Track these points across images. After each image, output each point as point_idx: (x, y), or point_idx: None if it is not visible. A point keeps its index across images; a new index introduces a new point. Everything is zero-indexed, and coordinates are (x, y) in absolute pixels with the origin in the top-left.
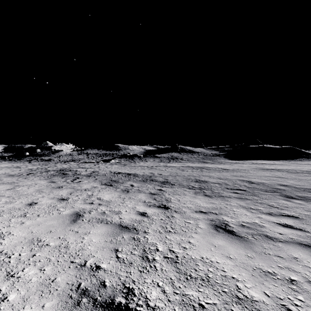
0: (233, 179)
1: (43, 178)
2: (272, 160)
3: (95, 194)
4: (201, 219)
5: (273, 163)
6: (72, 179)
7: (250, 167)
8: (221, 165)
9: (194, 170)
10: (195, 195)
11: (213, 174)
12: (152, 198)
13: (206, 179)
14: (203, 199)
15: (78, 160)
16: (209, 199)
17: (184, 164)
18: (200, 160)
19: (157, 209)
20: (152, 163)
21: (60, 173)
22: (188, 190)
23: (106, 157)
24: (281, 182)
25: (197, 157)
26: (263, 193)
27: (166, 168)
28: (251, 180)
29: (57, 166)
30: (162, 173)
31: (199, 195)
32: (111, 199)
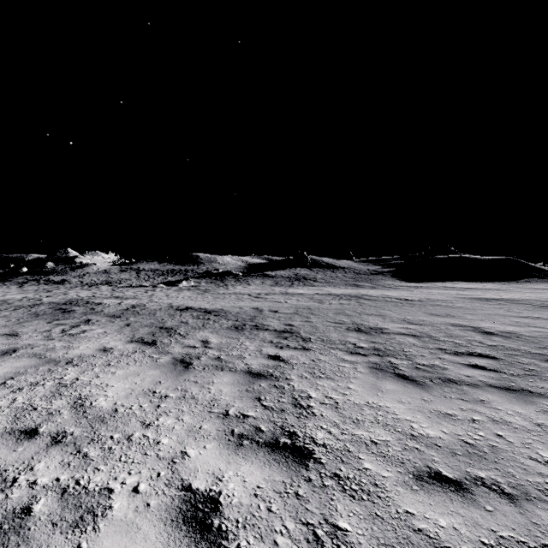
0: (436, 322)
1: (5, 322)
2: (481, 282)
3: (82, 380)
4: None
5: (485, 286)
6: (69, 325)
7: (449, 295)
8: (393, 292)
9: (344, 302)
10: (374, 376)
11: (386, 310)
12: (251, 397)
13: (377, 322)
14: (407, 399)
15: (119, 281)
16: (423, 396)
17: (321, 290)
18: (349, 281)
19: (265, 466)
20: (260, 287)
21: (58, 309)
22: (349, 357)
23: (173, 276)
24: None
25: (343, 277)
26: None
27: (287, 298)
28: (479, 324)
29: (68, 294)
30: (278, 308)
31: (387, 378)
32: (117, 404)
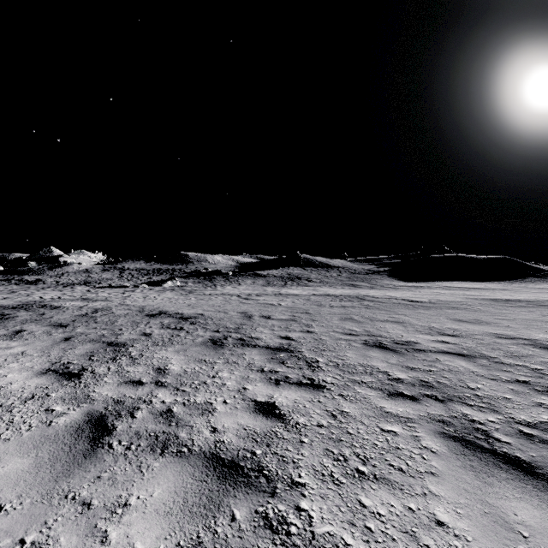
0: (473, 332)
1: None
2: (480, 282)
3: None
4: None
5: (486, 286)
6: None
7: (458, 296)
8: (395, 293)
9: (347, 305)
10: (468, 468)
11: (400, 315)
12: None
13: (399, 333)
14: None
15: (99, 281)
16: None
17: (317, 291)
18: (344, 281)
19: None
20: (251, 287)
21: None
22: (392, 406)
23: (159, 275)
24: None
25: (338, 276)
26: None
27: (280, 300)
28: (531, 335)
29: (32, 295)
30: (271, 313)
31: (497, 474)
32: None
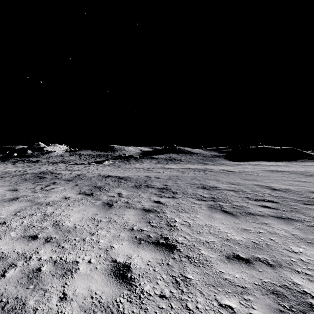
0: (247, 183)
1: (9, 183)
2: (275, 161)
3: (56, 213)
4: (251, 288)
5: (277, 164)
6: (44, 185)
7: (256, 169)
8: (224, 167)
9: (196, 173)
10: (210, 211)
11: (219, 177)
12: (145, 221)
13: (214, 184)
14: (226, 222)
15: (69, 161)
16: (235, 221)
17: (184, 166)
18: (200, 161)
19: (152, 252)
20: (149, 164)
21: (37, 176)
22: (197, 202)
23: (100, 158)
24: (310, 189)
25: (196, 158)
26: (305, 207)
27: (164, 171)
28: (270, 185)
29: (41, 168)
30: (159, 176)
31: (217, 212)
32: (76, 224)
